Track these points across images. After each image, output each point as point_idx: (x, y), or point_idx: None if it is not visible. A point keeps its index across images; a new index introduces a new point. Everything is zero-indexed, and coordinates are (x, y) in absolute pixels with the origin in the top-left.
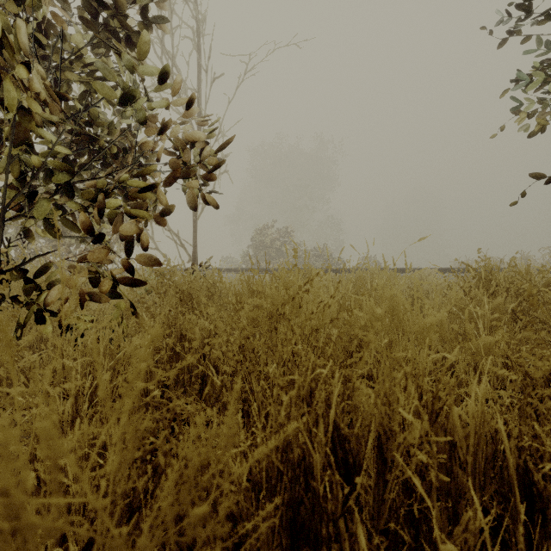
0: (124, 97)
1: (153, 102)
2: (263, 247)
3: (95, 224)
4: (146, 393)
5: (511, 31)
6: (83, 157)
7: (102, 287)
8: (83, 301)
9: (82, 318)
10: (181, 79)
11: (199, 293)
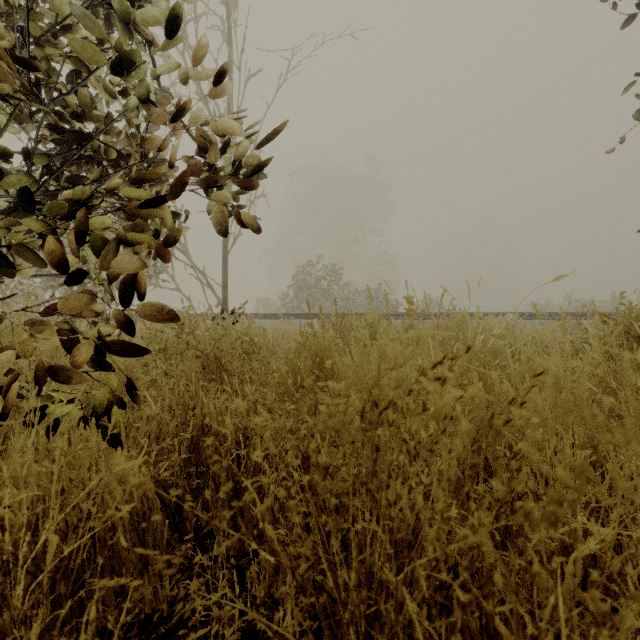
0: (117, 64)
1: (161, 70)
2: (305, 287)
3: (91, 257)
4: (142, 539)
5: (639, 6)
6: (72, 165)
7: (75, 355)
8: (38, 381)
9: (53, 397)
10: (203, 36)
11: (230, 357)
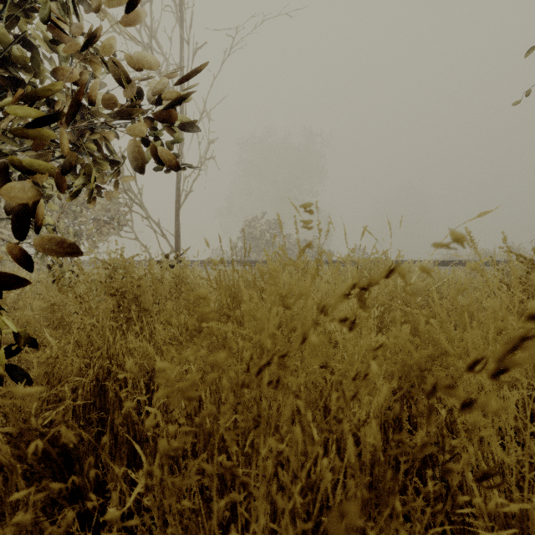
0: None
1: None
2: (252, 239)
3: None
4: None
5: None
6: None
7: None
8: None
9: None
10: None
11: (146, 295)
